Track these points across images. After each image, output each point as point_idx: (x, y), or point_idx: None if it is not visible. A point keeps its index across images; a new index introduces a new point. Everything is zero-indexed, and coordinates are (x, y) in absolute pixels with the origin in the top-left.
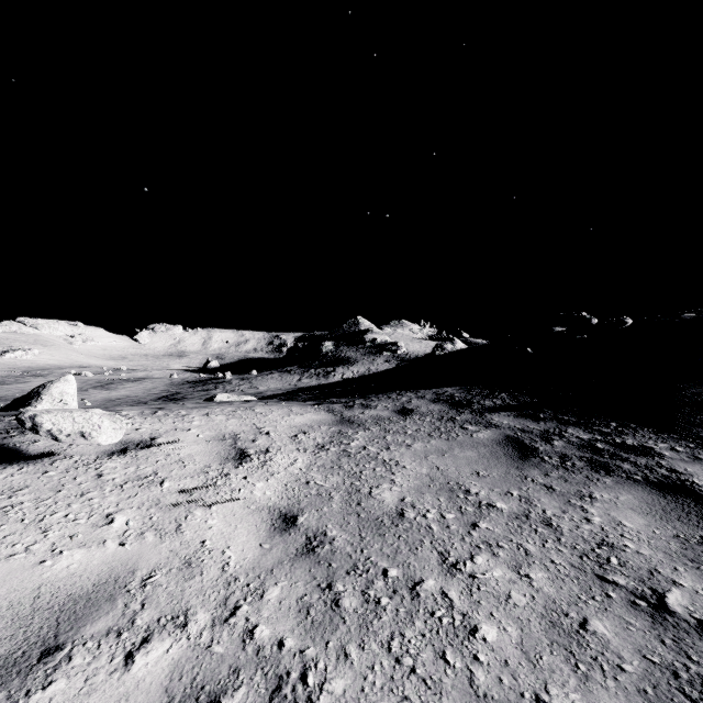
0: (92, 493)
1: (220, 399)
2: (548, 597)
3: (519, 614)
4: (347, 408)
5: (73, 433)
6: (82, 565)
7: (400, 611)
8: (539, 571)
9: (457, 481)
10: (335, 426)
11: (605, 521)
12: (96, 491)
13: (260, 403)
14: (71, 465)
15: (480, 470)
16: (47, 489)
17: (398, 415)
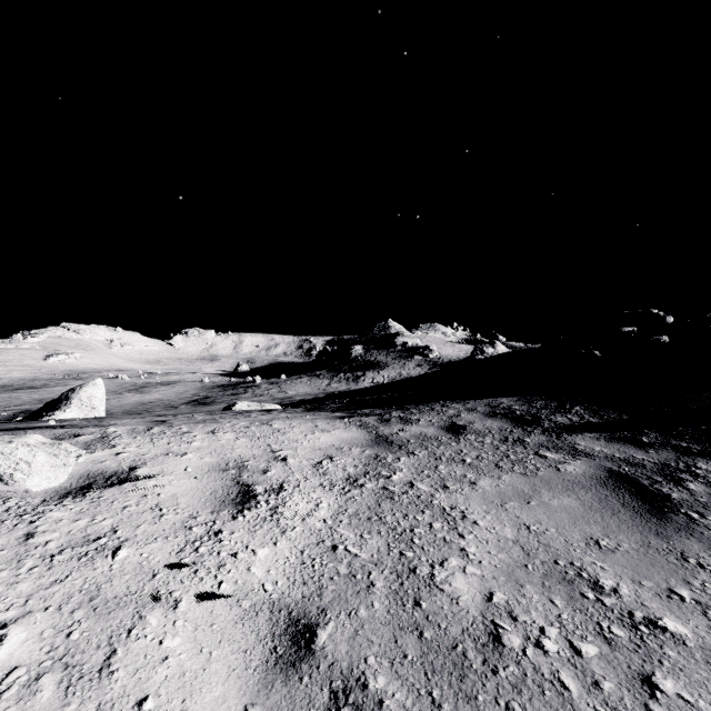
0: None
1: (239, 408)
2: None
3: None
4: (383, 422)
5: None
6: None
7: None
8: None
9: (569, 559)
10: (370, 448)
11: None
12: (6, 570)
13: (282, 415)
14: None
15: (598, 536)
16: None
17: (447, 434)
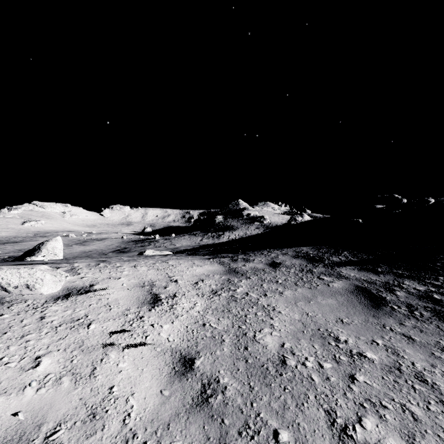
0: (31, 335)
1: (147, 253)
2: None
3: None
4: (233, 261)
5: (19, 285)
6: None
7: None
8: None
9: (326, 328)
10: (225, 275)
11: None
12: (34, 333)
13: (173, 257)
14: (24, 308)
15: (343, 317)
16: None
17: (269, 267)
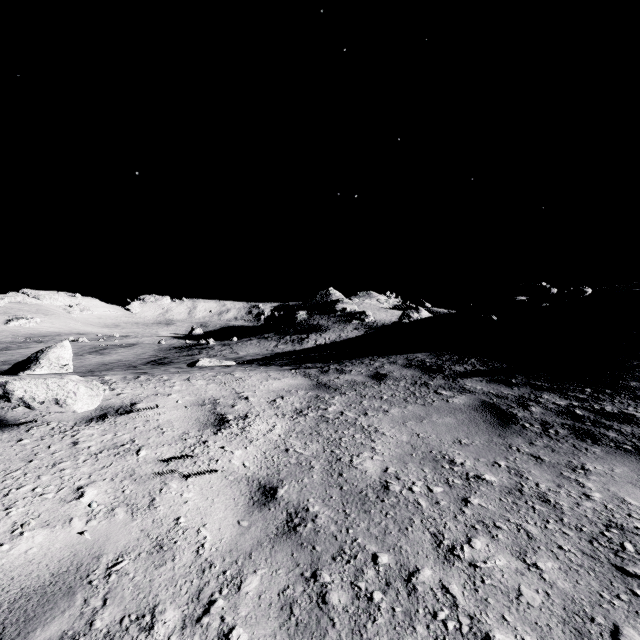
0: (65, 463)
1: (202, 364)
2: (565, 594)
3: (535, 618)
4: (323, 372)
5: (46, 400)
6: (43, 549)
7: (396, 610)
8: (548, 560)
9: (440, 450)
10: (312, 391)
11: (606, 497)
12: (69, 461)
13: (240, 368)
14: (48, 432)
15: (462, 438)
16: (19, 459)
17: (372, 380)
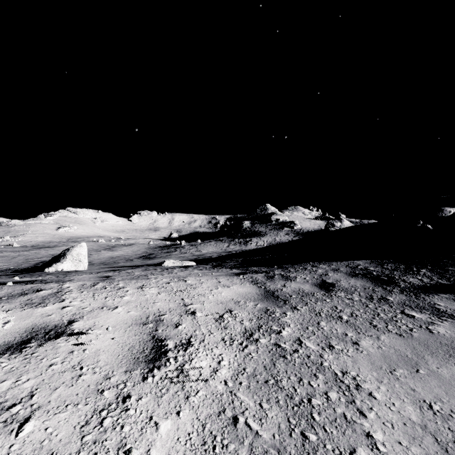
0: None
1: (167, 264)
2: None
3: None
4: (268, 278)
5: None
6: None
7: None
8: None
9: None
10: (261, 302)
11: None
12: None
13: (195, 271)
14: None
15: None
16: None
17: (321, 291)
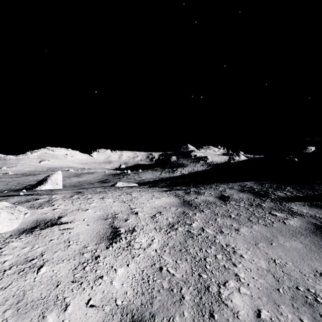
0: None
1: (118, 185)
2: None
3: None
4: (186, 193)
5: None
6: None
7: None
8: None
9: (306, 286)
10: (180, 207)
11: None
12: None
13: (137, 189)
14: None
15: (321, 270)
16: None
17: (220, 200)
